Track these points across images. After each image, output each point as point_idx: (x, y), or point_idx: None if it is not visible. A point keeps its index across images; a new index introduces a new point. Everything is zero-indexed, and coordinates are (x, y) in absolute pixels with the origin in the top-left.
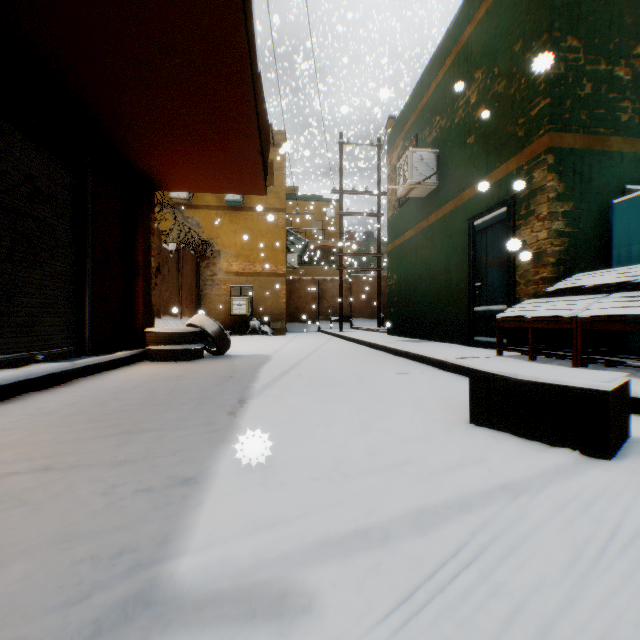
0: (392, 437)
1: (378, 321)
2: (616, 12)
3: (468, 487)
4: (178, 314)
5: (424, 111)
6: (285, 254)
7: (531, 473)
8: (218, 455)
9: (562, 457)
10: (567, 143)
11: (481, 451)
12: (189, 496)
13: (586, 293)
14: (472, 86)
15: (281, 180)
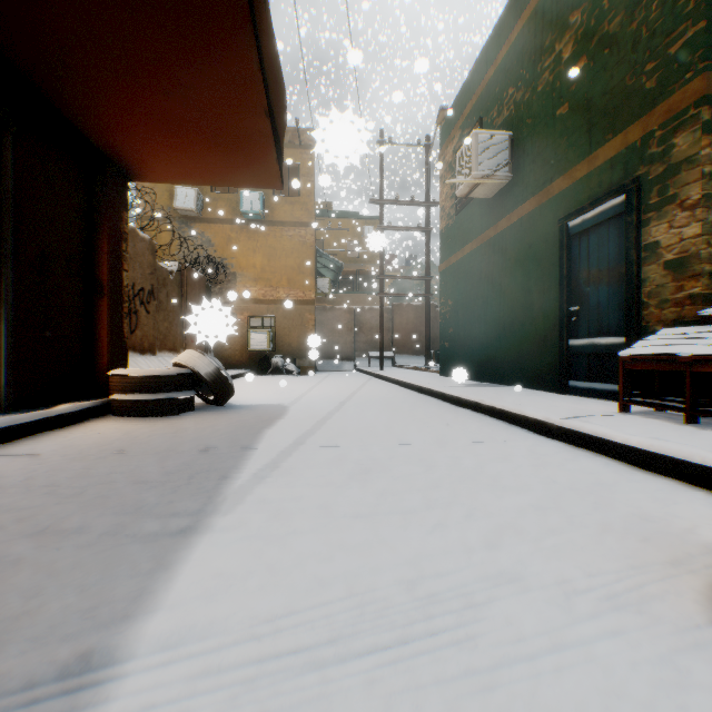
0: (557, 709)
1: (426, 358)
2: None
3: None
4: (181, 350)
5: (491, 86)
6: (314, 277)
7: None
8: None
9: None
10: None
11: None
12: None
13: None
14: (565, 36)
15: (309, 188)
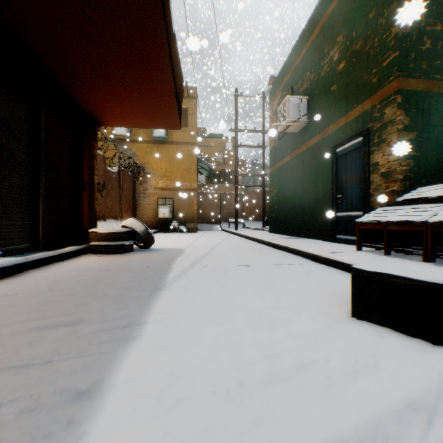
0: (285, 333)
1: (263, 223)
2: None
3: (373, 406)
4: (119, 218)
5: (297, 69)
6: (196, 175)
7: (430, 382)
8: (120, 357)
9: None
10: (412, 86)
11: (371, 351)
12: (75, 420)
13: (431, 202)
14: (335, 47)
15: (193, 122)
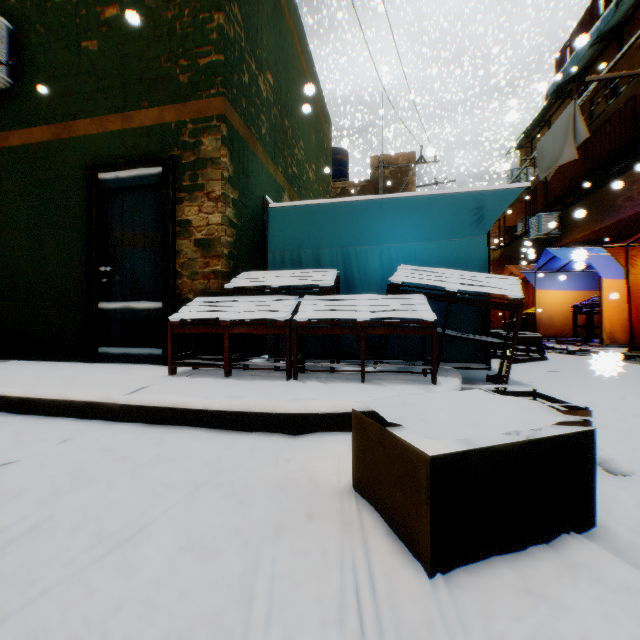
0: None
1: None
2: (261, 25)
3: None
4: None
5: None
6: None
7: None
8: None
9: (621, 565)
10: (236, 124)
11: None
12: None
13: (275, 294)
14: None
15: None
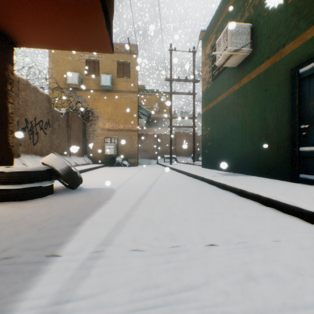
0: None
1: (193, 158)
2: None
3: None
4: (67, 154)
5: (236, 3)
6: (137, 118)
7: None
8: None
9: None
10: None
11: None
12: None
13: None
14: None
15: (135, 74)
